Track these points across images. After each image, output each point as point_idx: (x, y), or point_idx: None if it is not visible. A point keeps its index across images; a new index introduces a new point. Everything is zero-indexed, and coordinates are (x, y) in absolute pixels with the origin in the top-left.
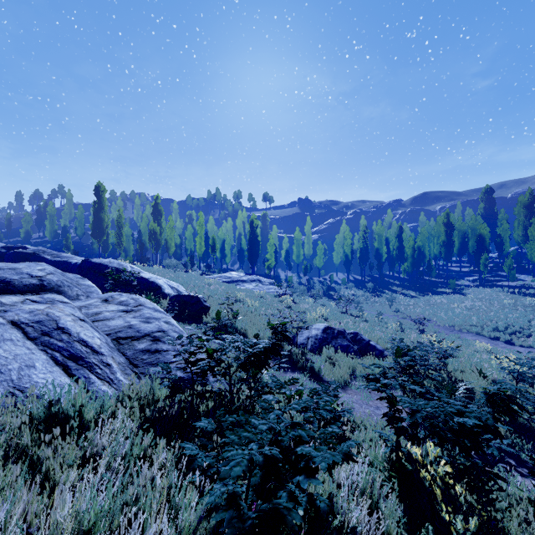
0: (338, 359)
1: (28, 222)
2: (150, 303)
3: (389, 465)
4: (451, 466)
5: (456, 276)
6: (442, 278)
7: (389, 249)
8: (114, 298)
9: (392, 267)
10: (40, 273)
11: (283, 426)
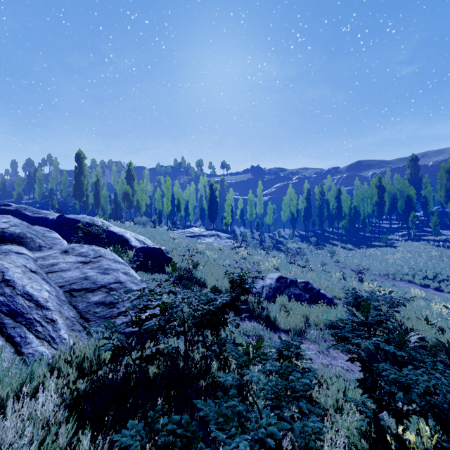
0: (292, 307)
1: (19, 186)
2: (111, 254)
3: (366, 442)
4: None
5: (387, 231)
6: (375, 234)
7: (329, 209)
8: (74, 250)
9: (332, 224)
10: (3, 225)
11: None
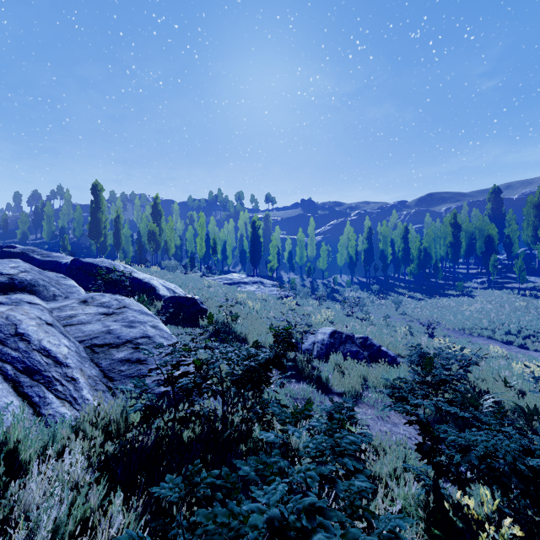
0: (348, 366)
1: (24, 223)
2: (137, 304)
3: (424, 512)
4: (513, 520)
5: (464, 278)
6: (449, 280)
7: (395, 251)
8: (94, 299)
9: (397, 268)
10: (12, 271)
11: (292, 503)
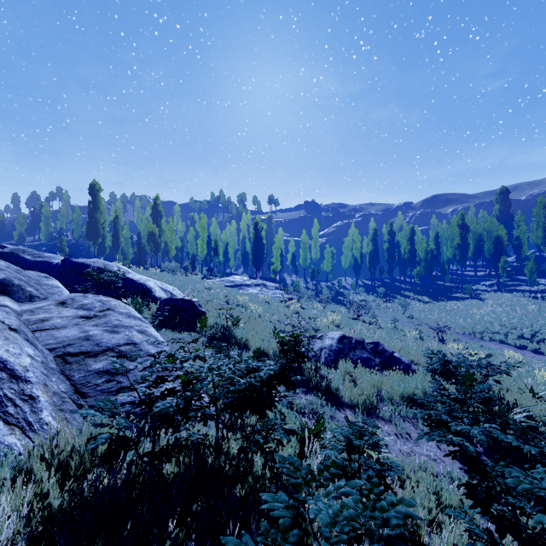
0: (358, 374)
1: (21, 224)
2: (124, 306)
3: None
4: None
5: (471, 280)
6: (456, 283)
7: (400, 253)
8: (74, 301)
9: (403, 271)
10: None
11: None
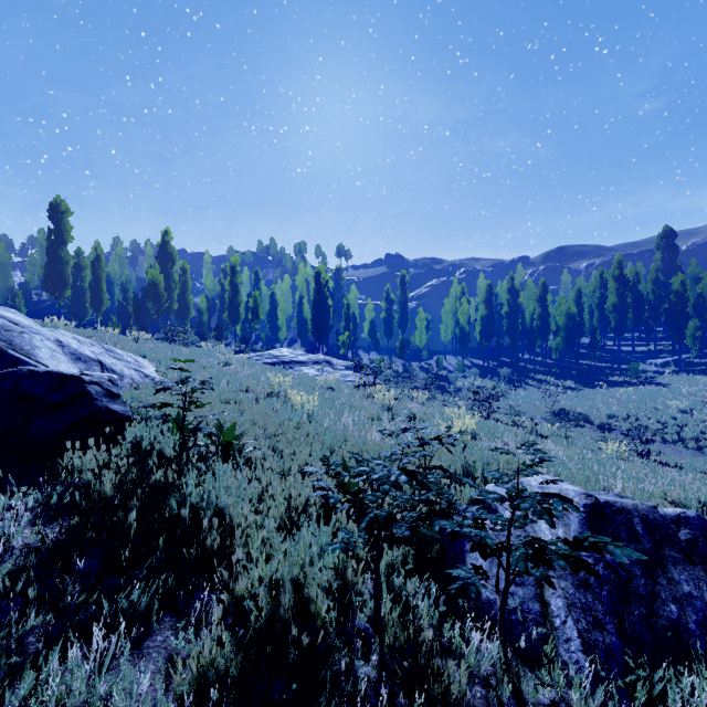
0: None
1: None
2: None
3: None
4: None
5: (631, 358)
6: (608, 362)
7: (523, 320)
8: None
9: (531, 345)
10: None
11: None
